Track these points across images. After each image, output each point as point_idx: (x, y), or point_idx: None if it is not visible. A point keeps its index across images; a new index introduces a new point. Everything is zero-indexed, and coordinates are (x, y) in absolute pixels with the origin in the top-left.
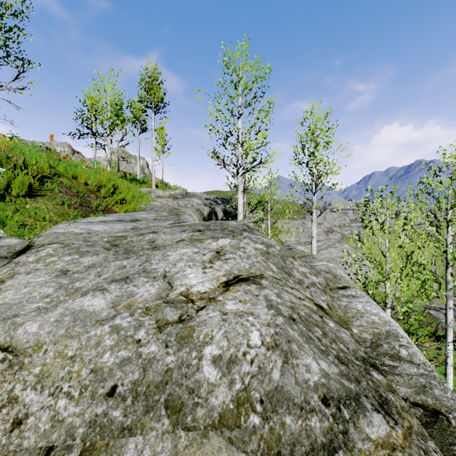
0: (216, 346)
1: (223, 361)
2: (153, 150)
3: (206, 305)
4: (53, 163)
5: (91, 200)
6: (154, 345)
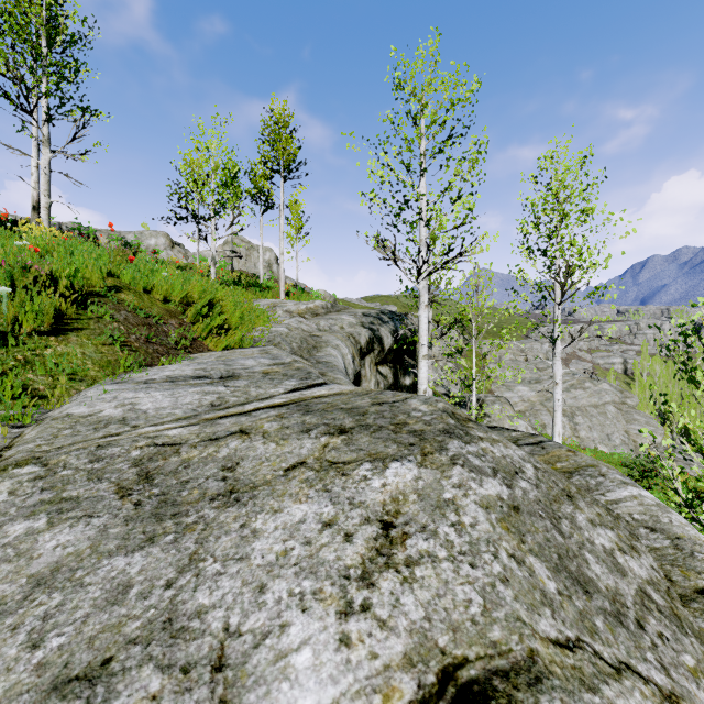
0: None
1: None
2: (282, 238)
3: None
4: (115, 268)
5: (170, 330)
6: None
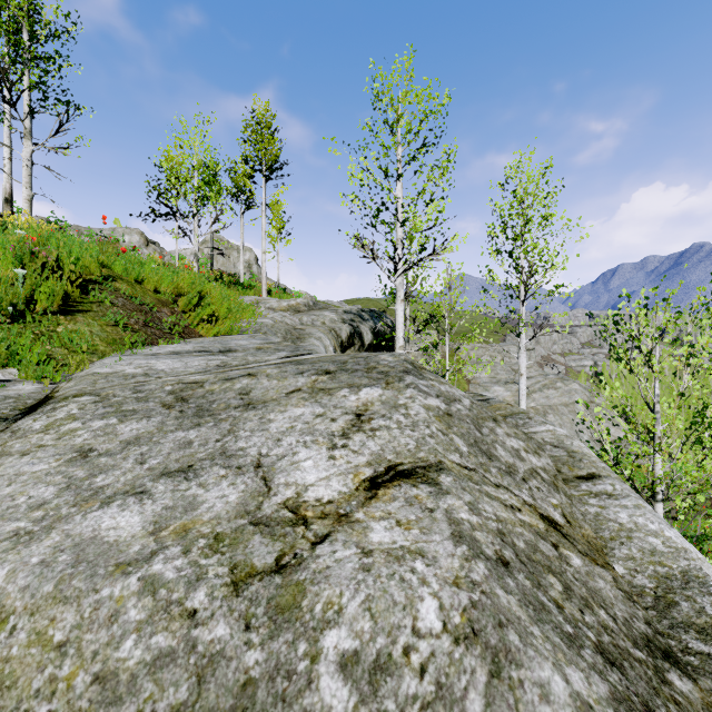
0: (349, 631)
1: (361, 667)
2: (264, 237)
3: (332, 531)
4: (107, 260)
5: (163, 317)
6: (222, 625)
